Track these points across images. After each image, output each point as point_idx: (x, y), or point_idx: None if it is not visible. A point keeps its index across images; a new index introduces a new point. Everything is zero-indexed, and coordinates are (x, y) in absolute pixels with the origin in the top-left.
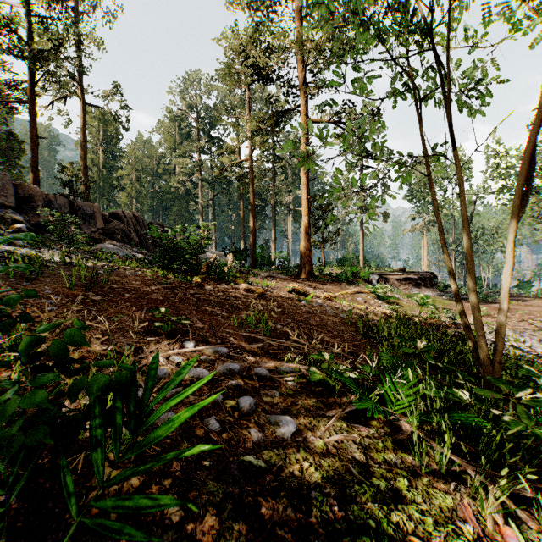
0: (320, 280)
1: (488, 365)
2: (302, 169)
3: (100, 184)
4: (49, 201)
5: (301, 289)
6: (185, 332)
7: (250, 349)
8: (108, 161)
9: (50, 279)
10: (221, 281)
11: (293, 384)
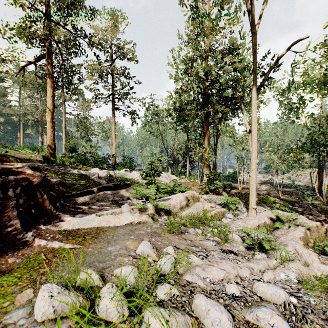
0: None
1: None
2: (63, 127)
3: None
4: None
5: None
6: None
7: None
8: None
9: None
10: None
11: None
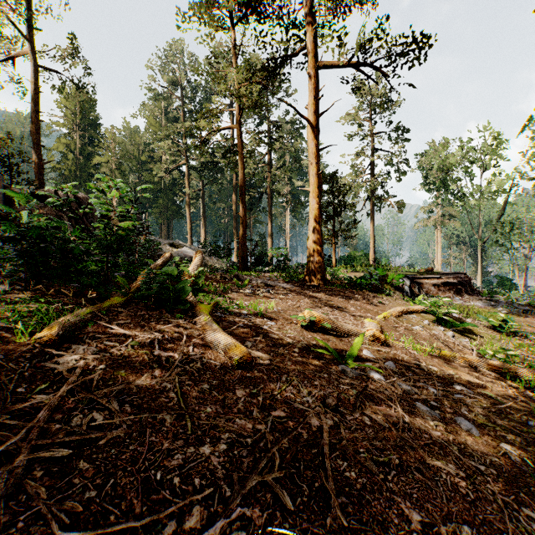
0: (337, 289)
1: None
2: (310, 134)
3: (76, 173)
4: None
5: (325, 320)
6: None
7: None
8: (86, 147)
9: None
10: (158, 311)
11: None
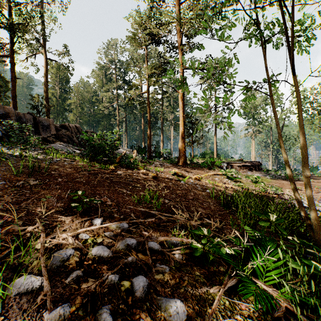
0: (191, 167)
1: (318, 231)
2: (180, 98)
3: (57, 108)
4: (20, 116)
5: (179, 173)
6: (96, 209)
7: (145, 222)
8: (62, 94)
9: (5, 168)
10: (128, 168)
11: (179, 257)
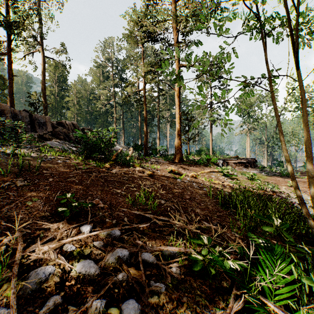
0: (187, 164)
1: None
2: (176, 95)
3: (55, 105)
4: (15, 114)
5: (176, 170)
6: (87, 213)
7: (139, 227)
8: (60, 92)
9: None
10: (124, 165)
11: (177, 272)
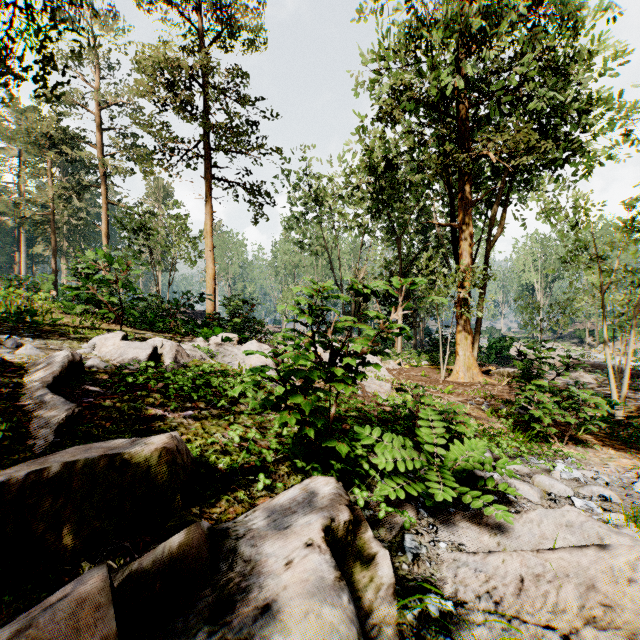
0: None
1: None
2: (104, 234)
3: None
4: None
5: None
6: None
7: None
8: None
9: None
10: None
11: None
